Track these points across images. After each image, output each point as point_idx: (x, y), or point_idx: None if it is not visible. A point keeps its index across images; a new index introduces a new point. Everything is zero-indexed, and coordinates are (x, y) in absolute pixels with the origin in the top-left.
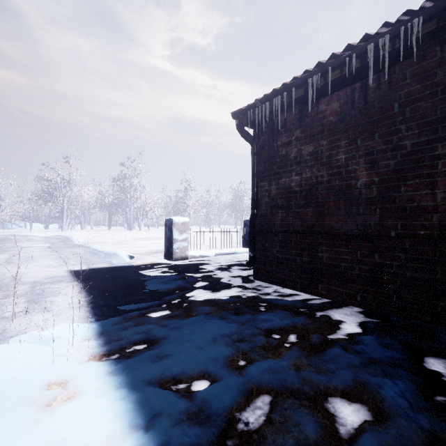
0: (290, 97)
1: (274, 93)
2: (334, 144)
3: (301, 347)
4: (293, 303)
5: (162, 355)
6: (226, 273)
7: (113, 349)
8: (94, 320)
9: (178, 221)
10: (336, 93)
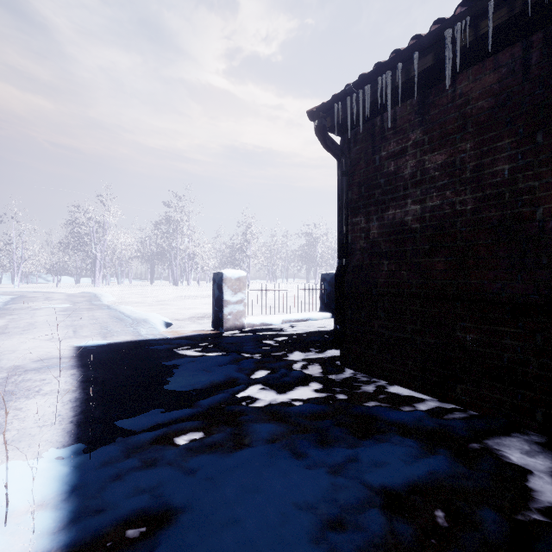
0: (406, 72)
1: (380, 66)
2: (486, 147)
3: None
4: (417, 420)
5: None
6: (298, 353)
7: (80, 541)
8: (72, 454)
9: (230, 276)
10: (492, 57)
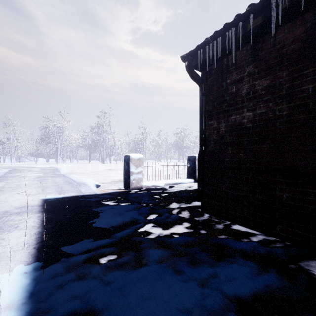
0: (244, 28)
1: (227, 25)
2: (297, 74)
3: None
4: (253, 248)
5: None
6: (175, 204)
7: None
8: (32, 270)
9: (134, 157)
10: (301, 17)
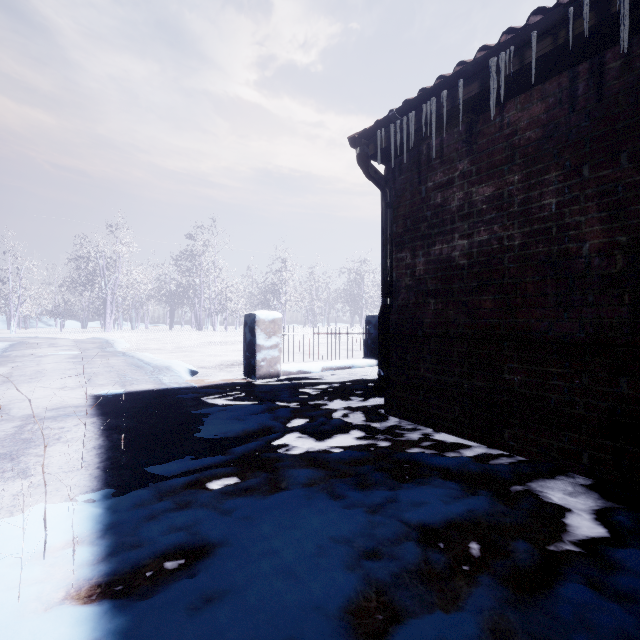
0: (452, 100)
1: (424, 93)
2: (534, 179)
3: (497, 577)
4: (462, 465)
5: (213, 591)
6: (339, 402)
7: (120, 571)
8: (102, 498)
9: (263, 318)
10: (540, 86)
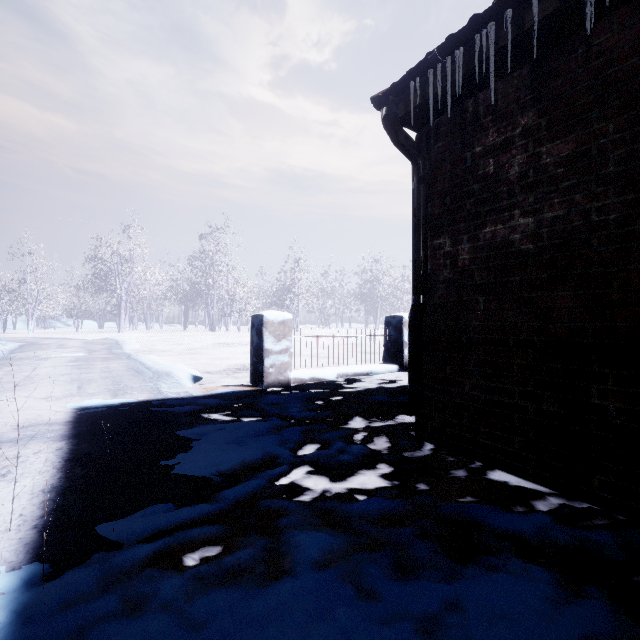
0: (517, 25)
1: (478, 18)
2: None
3: None
4: (541, 530)
5: None
6: (358, 419)
7: None
8: (21, 585)
9: (272, 319)
10: None
